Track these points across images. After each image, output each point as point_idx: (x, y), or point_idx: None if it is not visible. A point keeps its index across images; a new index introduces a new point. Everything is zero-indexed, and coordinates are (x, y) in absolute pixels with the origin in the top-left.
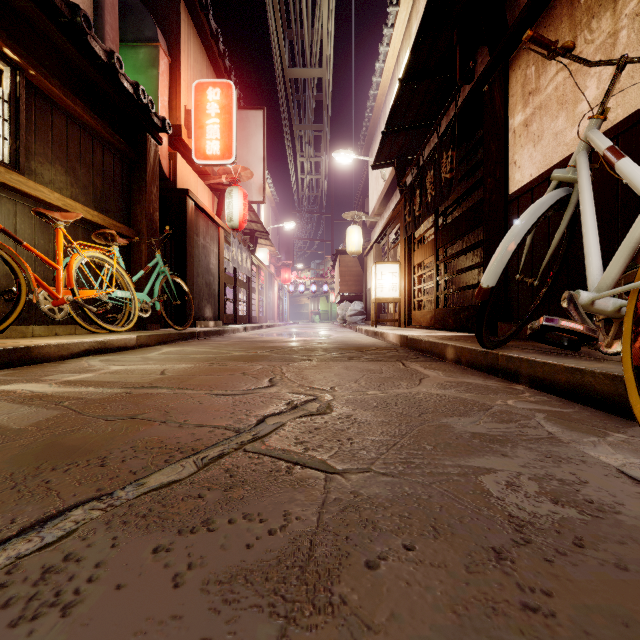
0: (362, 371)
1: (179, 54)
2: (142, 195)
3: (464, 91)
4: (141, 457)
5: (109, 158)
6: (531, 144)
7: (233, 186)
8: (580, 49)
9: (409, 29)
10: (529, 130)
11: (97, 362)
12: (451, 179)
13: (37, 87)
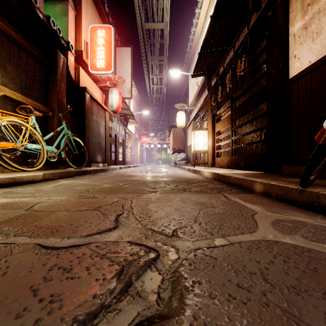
0: (196, 205)
1: (81, 9)
2: (54, 87)
3: (250, 23)
4: None
5: (32, 63)
6: (310, 40)
7: (113, 87)
8: None
9: None
10: (308, 30)
11: None
12: (244, 75)
13: None
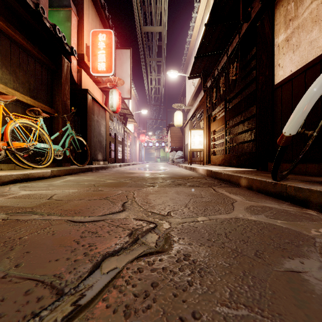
0: (188, 195)
1: (83, 15)
2: (59, 90)
3: (242, 30)
4: None
5: (39, 68)
6: (291, 51)
7: (113, 88)
8: None
9: (208, 2)
10: (289, 43)
11: (16, 188)
12: (236, 79)
13: None
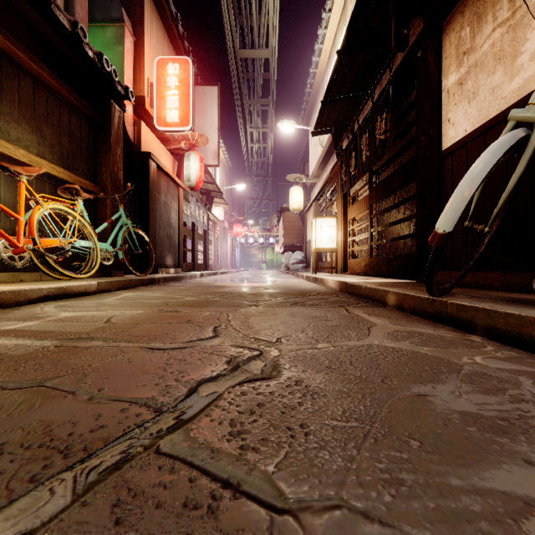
0: (308, 318)
1: (143, 33)
2: (107, 155)
3: (396, 61)
4: (2, 467)
5: (76, 121)
6: (466, 101)
7: (191, 151)
8: (520, 3)
9: (345, 13)
10: (464, 88)
11: (51, 308)
12: (385, 140)
13: (3, 51)
